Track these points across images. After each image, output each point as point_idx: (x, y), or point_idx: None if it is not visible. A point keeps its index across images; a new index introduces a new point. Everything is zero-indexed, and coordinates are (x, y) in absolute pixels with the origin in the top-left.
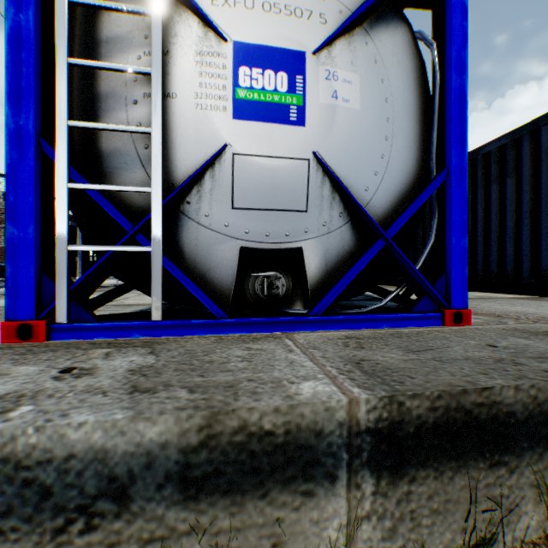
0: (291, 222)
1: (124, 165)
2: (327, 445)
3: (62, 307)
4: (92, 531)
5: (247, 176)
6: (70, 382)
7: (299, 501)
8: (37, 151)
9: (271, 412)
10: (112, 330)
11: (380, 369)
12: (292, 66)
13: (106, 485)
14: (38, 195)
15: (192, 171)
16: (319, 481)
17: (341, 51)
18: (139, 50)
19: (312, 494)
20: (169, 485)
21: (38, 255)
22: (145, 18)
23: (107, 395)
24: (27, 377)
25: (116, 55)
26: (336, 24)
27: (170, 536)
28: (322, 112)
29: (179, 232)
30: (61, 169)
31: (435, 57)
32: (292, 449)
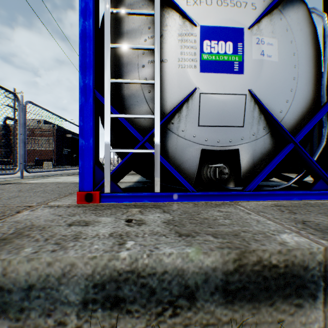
0: (233, 133)
1: (136, 103)
2: (310, 276)
3: (107, 184)
4: (175, 316)
5: (208, 106)
6: (138, 228)
7: (292, 309)
8: (93, 97)
9: (275, 253)
10: (132, 198)
11: (323, 228)
12: (235, 37)
13: (183, 290)
14: (93, 121)
15: (175, 105)
16: (305, 298)
17: (265, 25)
18: (145, 36)
19: (300, 306)
20: (217, 293)
21: (94, 155)
22: (148, 17)
23: (167, 237)
24: (111, 224)
25: (132, 40)
26: (261, 9)
27: (218, 323)
28: (254, 64)
29: (166, 141)
30: (106, 106)
31: (326, 24)
32: (288, 277)
